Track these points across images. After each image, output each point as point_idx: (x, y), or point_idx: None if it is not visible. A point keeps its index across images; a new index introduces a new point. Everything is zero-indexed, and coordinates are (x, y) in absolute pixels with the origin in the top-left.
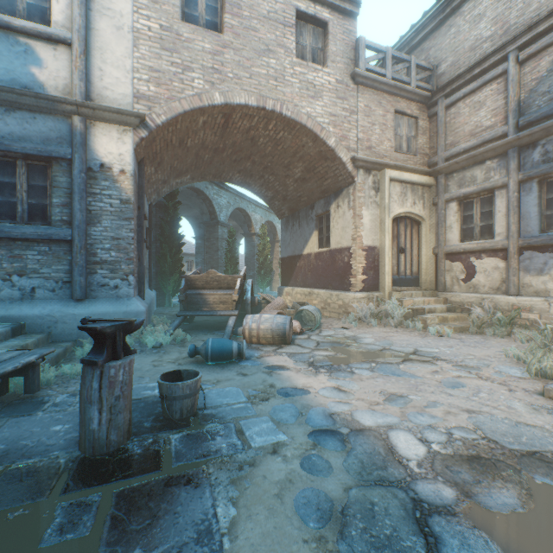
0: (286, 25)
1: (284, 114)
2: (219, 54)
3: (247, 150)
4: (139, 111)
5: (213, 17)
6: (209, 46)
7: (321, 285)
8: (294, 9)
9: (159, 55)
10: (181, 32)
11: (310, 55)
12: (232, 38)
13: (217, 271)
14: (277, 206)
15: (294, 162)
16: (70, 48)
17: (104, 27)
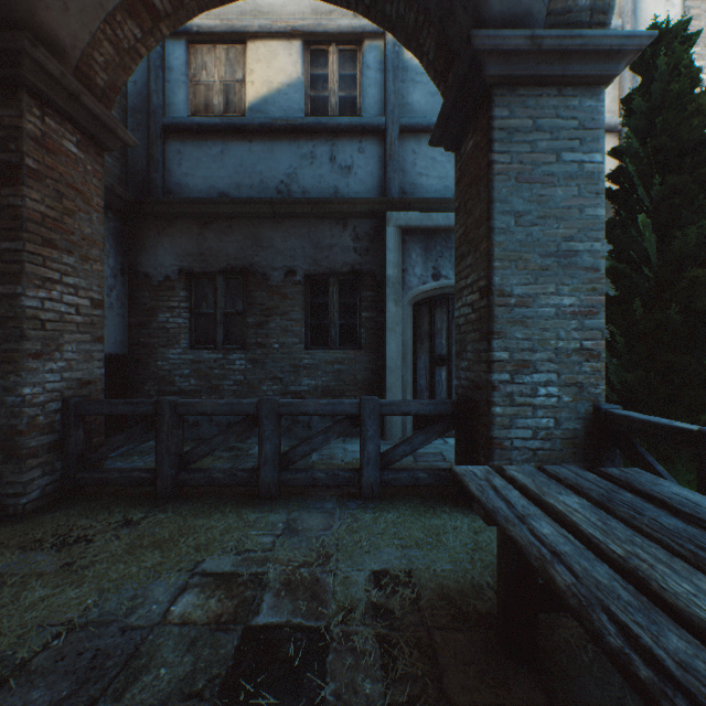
0: None
1: None
2: None
3: None
4: None
5: None
6: None
7: None
8: None
9: None
10: None
11: None
12: None
13: None
14: None
15: None
16: (614, 136)
17: None
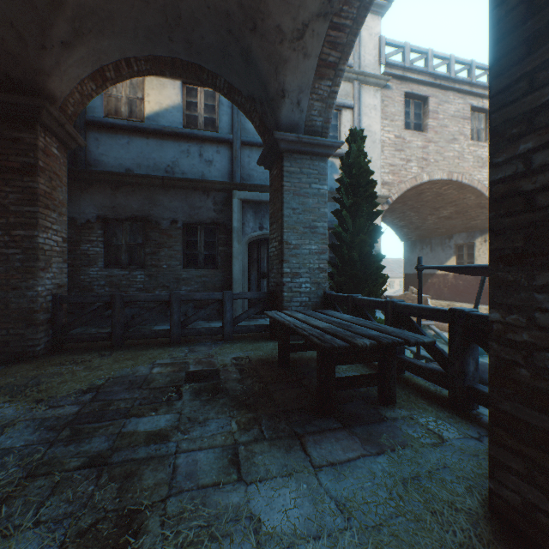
0: (464, 118)
1: (463, 182)
2: (425, 147)
3: (407, 198)
4: (383, 193)
5: (417, 121)
6: (420, 143)
7: (463, 300)
8: (469, 106)
9: (393, 155)
10: (404, 137)
11: (475, 135)
12: (433, 135)
13: (411, 293)
14: (404, 232)
15: (445, 207)
16: None
17: (366, 143)
